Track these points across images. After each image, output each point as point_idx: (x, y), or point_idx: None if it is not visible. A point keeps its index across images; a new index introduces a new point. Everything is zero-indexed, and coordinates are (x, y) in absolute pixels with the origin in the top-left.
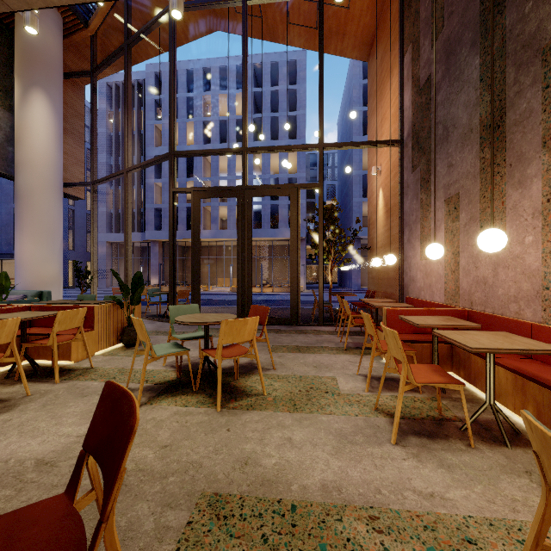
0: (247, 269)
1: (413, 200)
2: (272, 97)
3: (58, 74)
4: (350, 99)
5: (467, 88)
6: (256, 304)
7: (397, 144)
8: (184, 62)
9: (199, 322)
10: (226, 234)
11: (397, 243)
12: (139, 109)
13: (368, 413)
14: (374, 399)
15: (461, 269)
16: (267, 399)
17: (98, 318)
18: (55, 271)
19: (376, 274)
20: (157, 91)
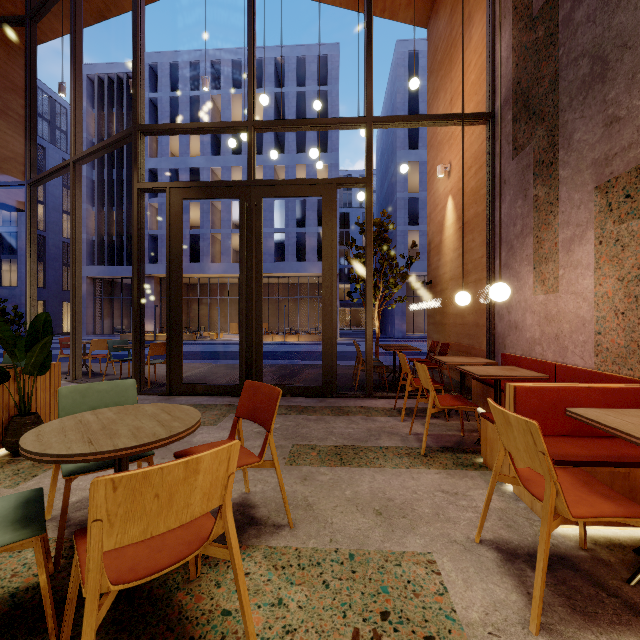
0: (255, 311)
1: (517, 200)
2: (298, 101)
3: None
4: (393, 106)
5: None
6: (276, 357)
7: (485, 119)
8: (187, 52)
9: (69, 453)
10: None
11: (481, 271)
12: (130, 110)
13: None
14: None
15: None
16: None
17: None
18: None
19: (442, 318)
20: (153, 88)
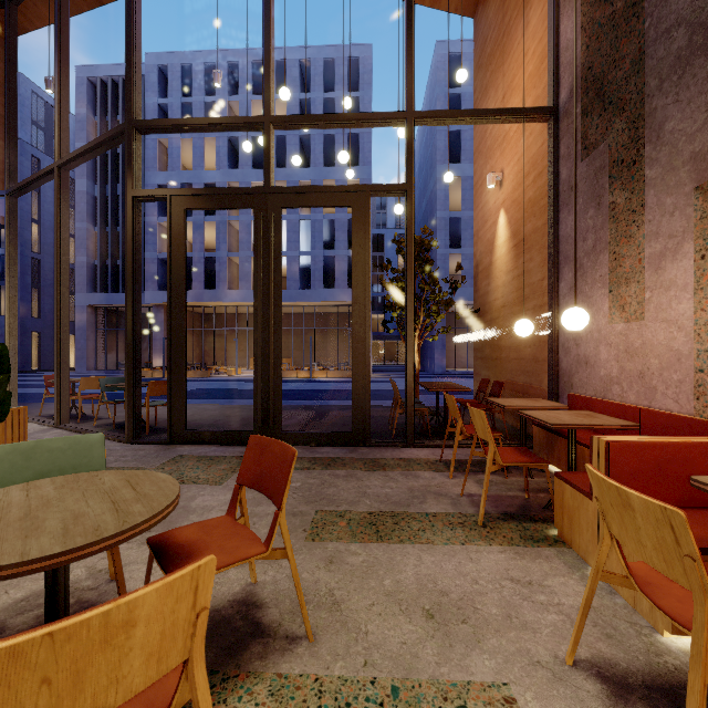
0: (273, 343)
1: (587, 210)
2: (326, 108)
3: None
4: None
5: None
6: (301, 397)
7: (547, 115)
8: (201, 53)
9: None
10: None
11: (542, 296)
12: None
13: None
14: None
15: None
16: None
17: None
18: None
19: (492, 351)
20: (163, 93)
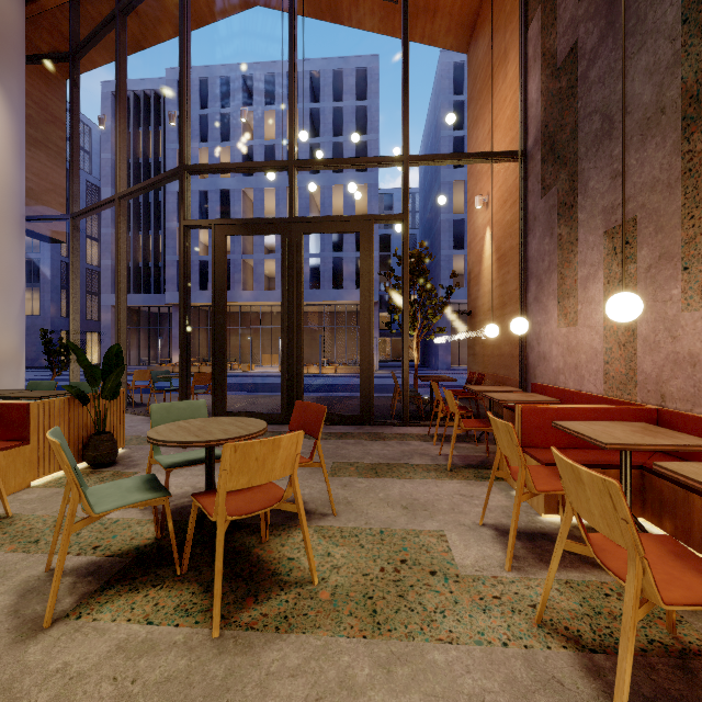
0: (296, 342)
1: (545, 237)
2: (335, 116)
3: (17, 53)
4: (437, 121)
5: (652, 42)
6: (313, 390)
7: (517, 157)
8: (218, 67)
9: (188, 441)
10: (274, 296)
11: (515, 303)
12: (157, 129)
13: (526, 637)
14: (528, 592)
15: (641, 340)
16: (319, 597)
17: (37, 422)
18: (11, 345)
19: (481, 349)
20: None
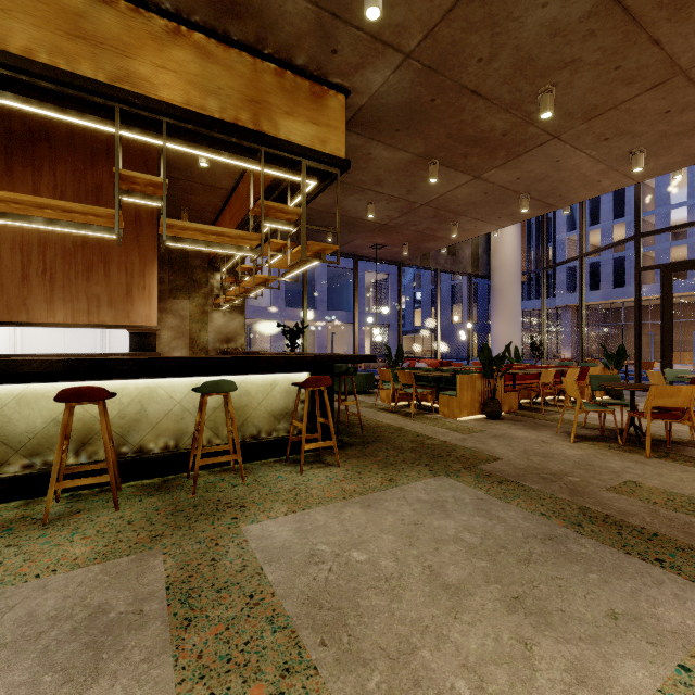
0: None
1: None
2: None
3: None
4: None
5: None
6: None
7: None
8: None
9: None
10: (684, 287)
11: None
12: None
13: None
14: None
15: None
16: None
17: None
18: (517, 344)
19: None
20: None
